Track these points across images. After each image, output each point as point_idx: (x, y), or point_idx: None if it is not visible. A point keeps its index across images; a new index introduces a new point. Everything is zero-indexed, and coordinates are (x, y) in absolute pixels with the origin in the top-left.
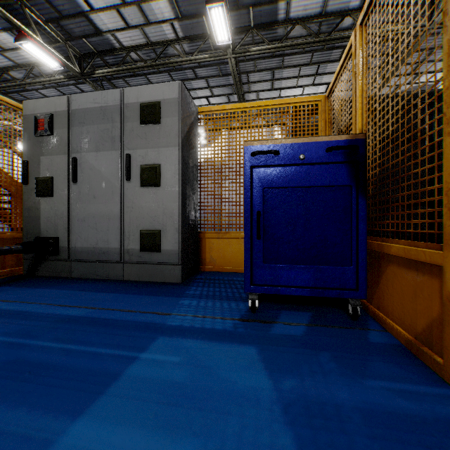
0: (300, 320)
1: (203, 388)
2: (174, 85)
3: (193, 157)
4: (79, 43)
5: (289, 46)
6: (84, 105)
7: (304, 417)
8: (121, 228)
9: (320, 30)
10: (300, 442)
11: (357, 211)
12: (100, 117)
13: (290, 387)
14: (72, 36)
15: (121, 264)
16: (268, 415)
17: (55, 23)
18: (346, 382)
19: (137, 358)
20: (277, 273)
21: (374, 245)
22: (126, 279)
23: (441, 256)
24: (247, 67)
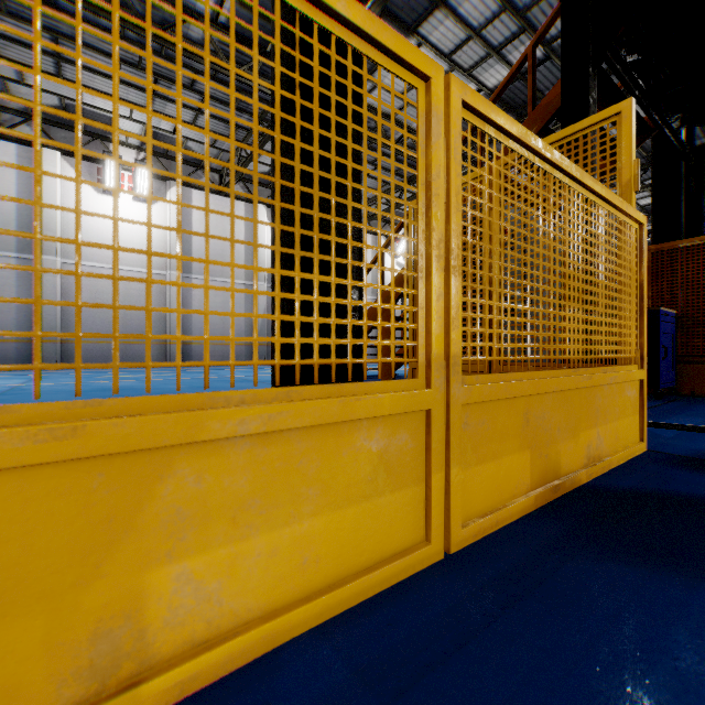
0: None
1: None
2: None
3: None
4: None
5: None
6: None
7: None
8: None
9: None
10: None
11: None
12: None
13: None
14: None
15: None
16: None
17: None
18: None
19: None
20: None
21: None
22: None
23: None
24: None
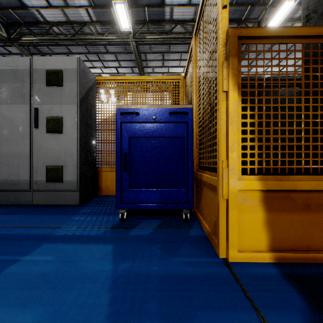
0: (152, 225)
1: (62, 275)
2: (73, 59)
3: (91, 112)
4: (6, 13)
5: (172, 38)
6: None
7: (124, 284)
8: (30, 164)
9: (193, 30)
10: (113, 299)
11: (188, 154)
12: (12, 77)
13: (124, 267)
14: None
15: (31, 192)
16: (100, 286)
17: None
18: (161, 261)
19: (19, 260)
20: (138, 195)
21: (198, 174)
22: (35, 203)
23: (217, 181)
24: (145, 49)
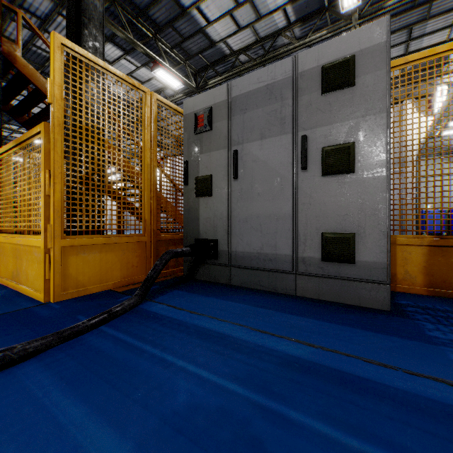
0: None
1: None
2: (379, 24)
3: None
4: (195, 60)
5: None
6: (246, 88)
7: None
8: (292, 230)
9: None
10: None
11: None
12: (265, 97)
13: None
14: (190, 55)
15: (293, 275)
16: None
17: (178, 47)
18: None
19: None
20: None
21: None
22: (300, 295)
23: None
24: None
